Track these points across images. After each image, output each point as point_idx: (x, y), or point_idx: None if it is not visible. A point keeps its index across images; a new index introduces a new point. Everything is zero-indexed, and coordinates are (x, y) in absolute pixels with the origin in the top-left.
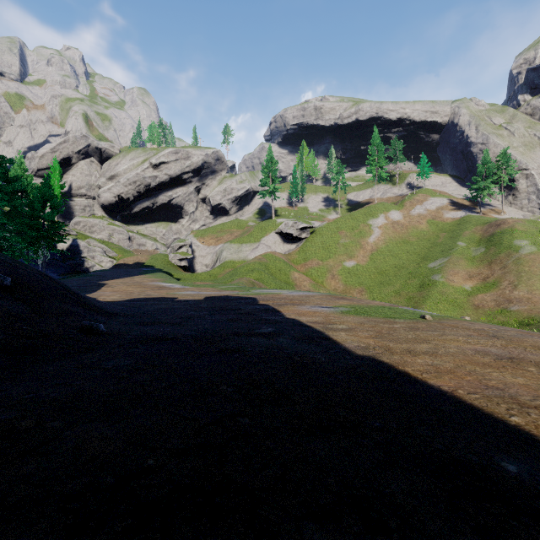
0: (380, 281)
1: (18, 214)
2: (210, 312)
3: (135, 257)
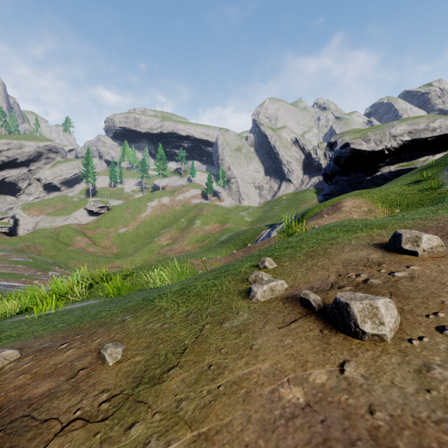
0: (132, 241)
1: None
2: None
3: None
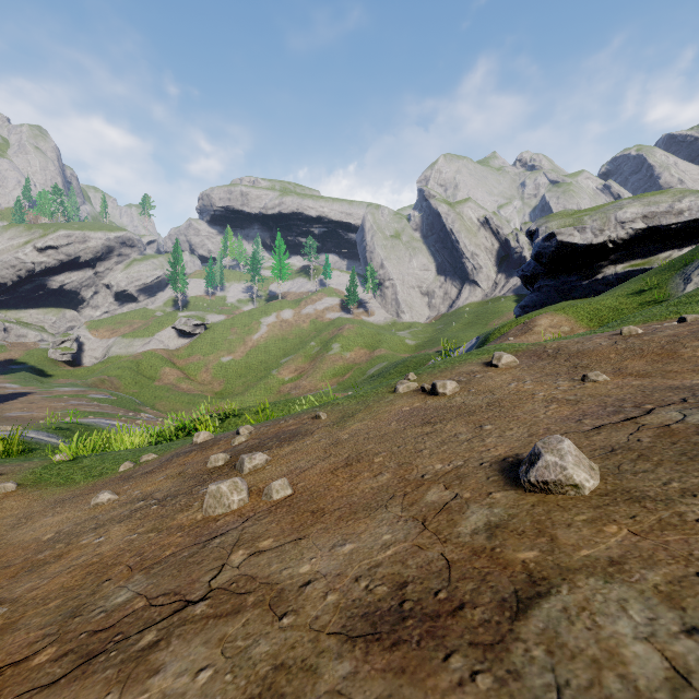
0: (241, 374)
1: None
2: None
3: (7, 354)
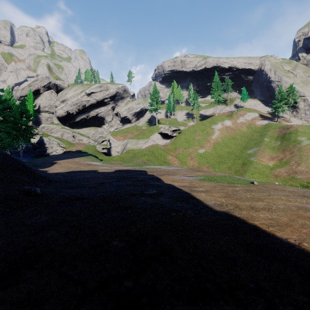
0: (219, 161)
1: (7, 122)
2: (116, 179)
3: (76, 147)
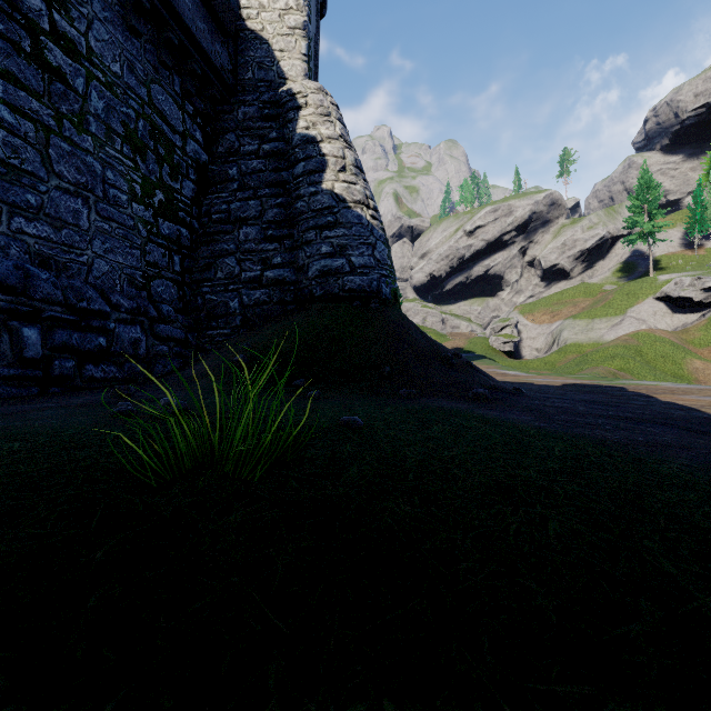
0: None
1: None
2: (579, 393)
3: (452, 342)
